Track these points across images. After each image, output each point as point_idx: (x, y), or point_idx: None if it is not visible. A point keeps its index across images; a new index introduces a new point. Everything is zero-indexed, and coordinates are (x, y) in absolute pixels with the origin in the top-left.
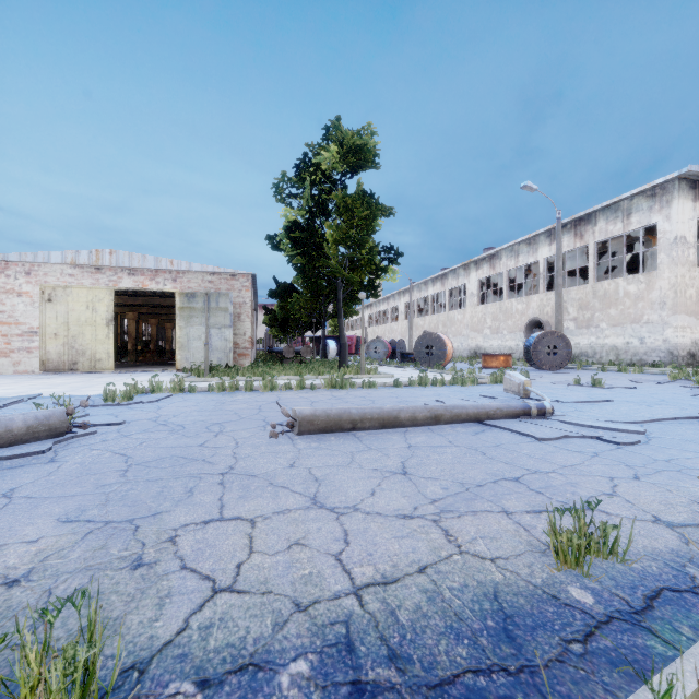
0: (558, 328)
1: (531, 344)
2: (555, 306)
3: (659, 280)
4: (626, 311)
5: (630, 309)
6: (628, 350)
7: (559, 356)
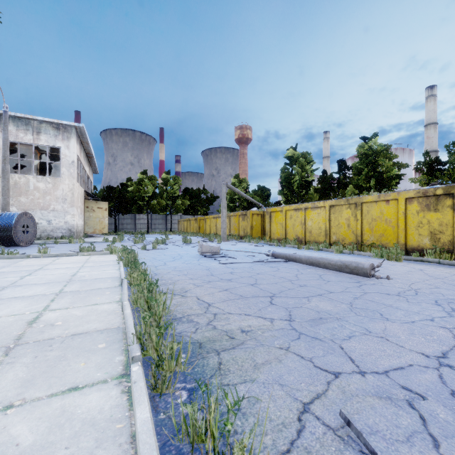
0: (8, 209)
1: (11, 223)
2: (4, 189)
3: (62, 184)
4: (36, 201)
5: (40, 200)
6: (38, 228)
7: (30, 234)
